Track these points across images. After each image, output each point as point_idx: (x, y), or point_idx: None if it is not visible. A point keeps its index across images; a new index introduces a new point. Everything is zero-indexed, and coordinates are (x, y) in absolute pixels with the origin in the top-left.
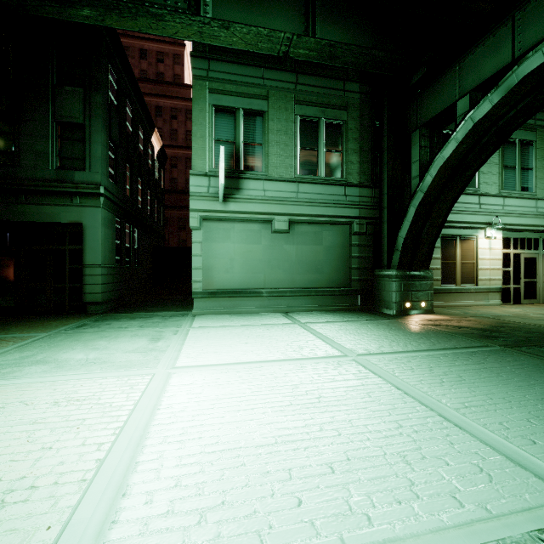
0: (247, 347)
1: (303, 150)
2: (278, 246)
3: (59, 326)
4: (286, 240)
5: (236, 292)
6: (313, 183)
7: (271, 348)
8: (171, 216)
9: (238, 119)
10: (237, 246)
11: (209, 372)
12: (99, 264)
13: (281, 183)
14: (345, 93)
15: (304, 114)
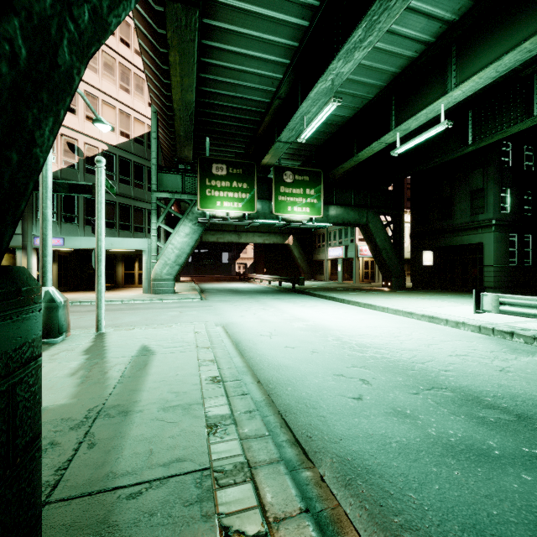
0: None
1: None
2: None
3: (462, 295)
4: None
5: None
6: None
7: None
8: None
9: None
10: None
11: None
12: (491, 265)
13: None
14: None
15: None
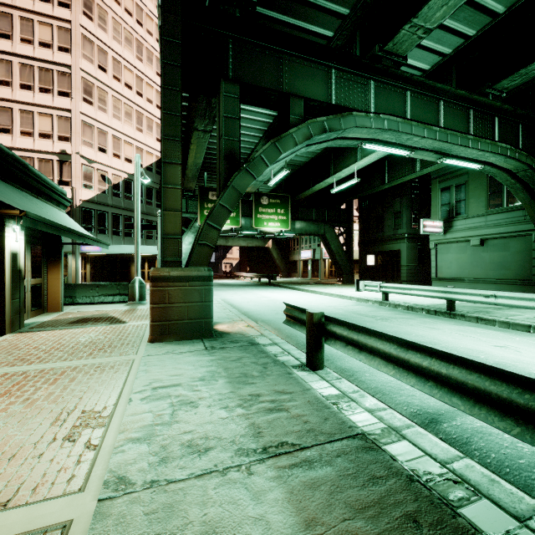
0: None
1: (491, 195)
2: (477, 254)
3: None
4: (482, 250)
5: (451, 279)
6: (497, 213)
7: None
8: None
9: (452, 191)
10: (453, 256)
11: None
12: (405, 265)
13: (475, 218)
14: None
15: None
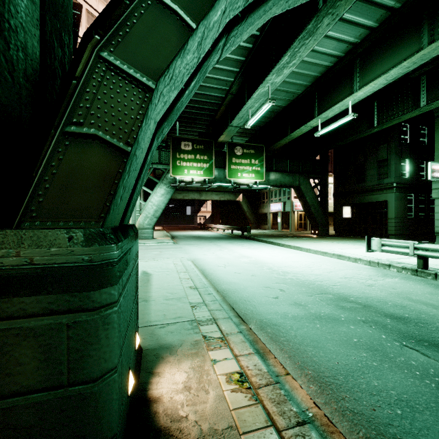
0: None
1: None
2: None
3: None
4: None
5: None
6: None
7: None
8: None
9: None
10: None
11: None
12: (393, 218)
13: None
14: None
15: None
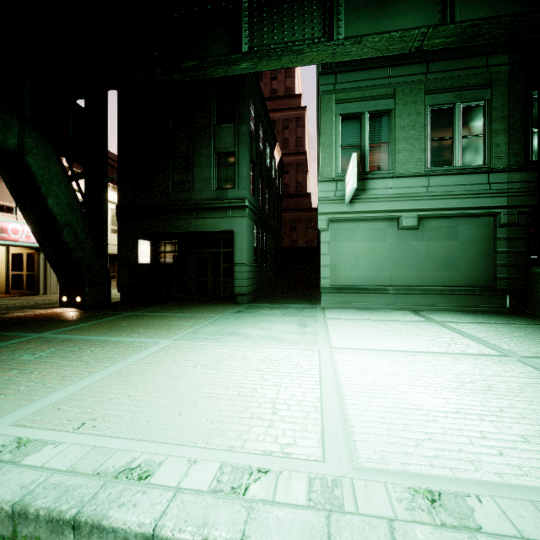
0: (389, 338)
1: (434, 142)
2: (405, 243)
3: (224, 311)
4: (414, 237)
5: (362, 289)
6: (446, 174)
7: (415, 341)
8: (283, 218)
9: (363, 123)
10: (362, 245)
11: (365, 354)
12: (244, 263)
13: (409, 178)
14: (488, 69)
15: (436, 103)
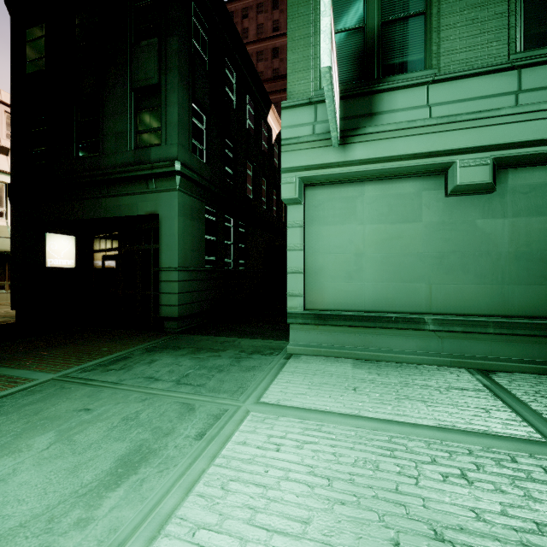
0: None
1: None
2: (462, 222)
3: (94, 357)
4: (482, 210)
5: (367, 318)
6: None
7: None
8: None
9: None
10: (369, 230)
11: None
12: (175, 267)
13: (473, 80)
14: None
15: None
